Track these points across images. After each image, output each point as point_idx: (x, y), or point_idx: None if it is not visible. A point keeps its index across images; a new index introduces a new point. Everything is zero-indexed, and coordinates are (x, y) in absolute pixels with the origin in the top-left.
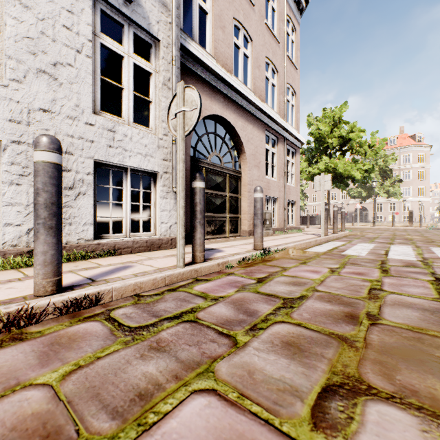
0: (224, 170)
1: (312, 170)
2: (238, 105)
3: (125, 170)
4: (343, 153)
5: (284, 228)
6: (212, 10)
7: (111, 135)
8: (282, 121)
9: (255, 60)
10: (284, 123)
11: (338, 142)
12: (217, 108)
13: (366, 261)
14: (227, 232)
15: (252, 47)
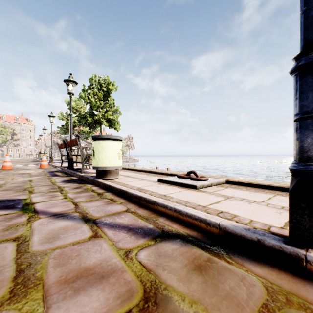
0: None
1: None
2: None
3: None
4: None
5: None
6: None
7: None
8: None
9: None
10: None
11: None
12: None
13: None
14: None
15: None
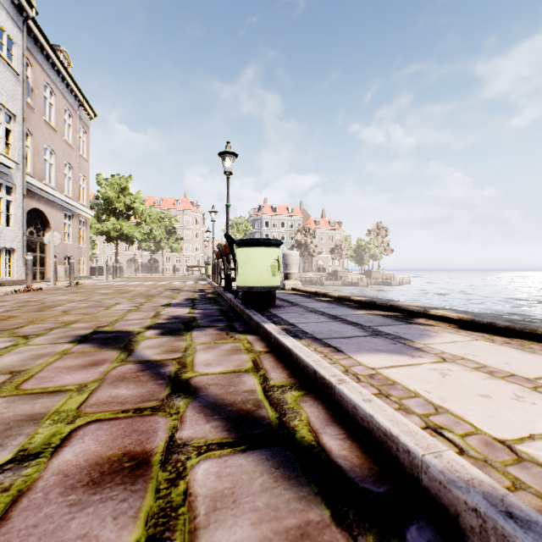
0: (37, 239)
1: (101, 227)
2: (47, 199)
3: (3, 249)
4: (129, 217)
5: (78, 277)
6: (32, 145)
7: (1, 234)
8: (77, 204)
9: (58, 166)
10: (78, 205)
11: (125, 208)
12: (35, 204)
13: (117, 285)
14: (39, 279)
15: (56, 158)
